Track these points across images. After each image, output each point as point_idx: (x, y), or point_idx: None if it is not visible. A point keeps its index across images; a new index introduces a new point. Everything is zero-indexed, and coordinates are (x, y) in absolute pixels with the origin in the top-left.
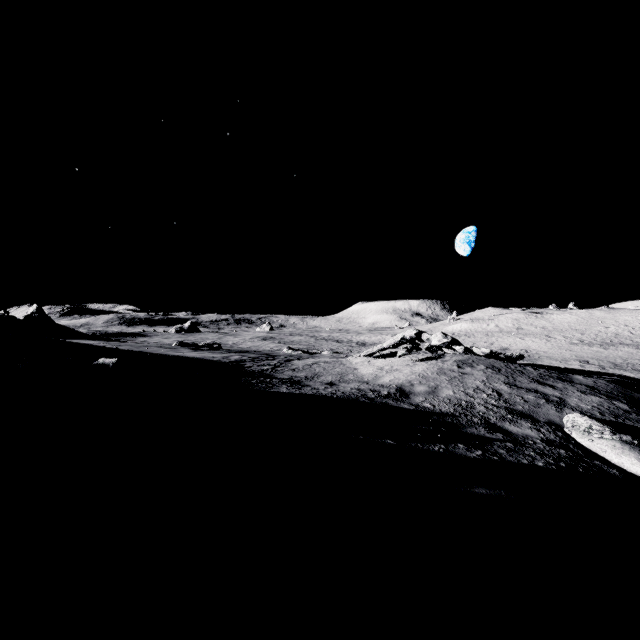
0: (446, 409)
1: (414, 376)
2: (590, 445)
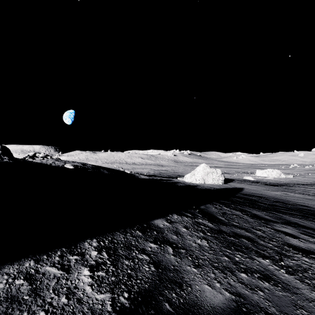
0: None
1: None
2: (66, 166)
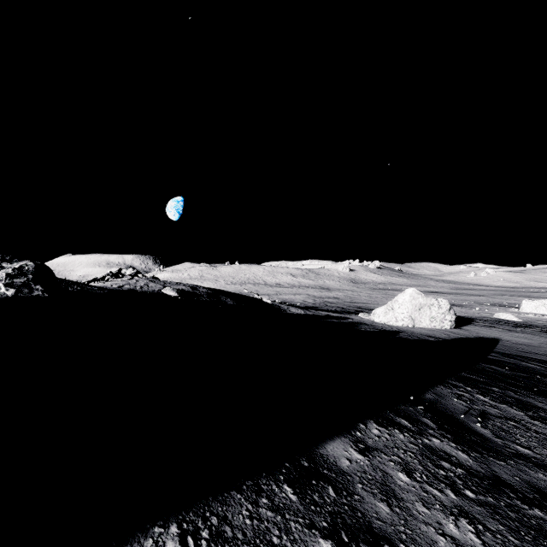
0: (125, 289)
1: (114, 284)
2: (165, 292)
